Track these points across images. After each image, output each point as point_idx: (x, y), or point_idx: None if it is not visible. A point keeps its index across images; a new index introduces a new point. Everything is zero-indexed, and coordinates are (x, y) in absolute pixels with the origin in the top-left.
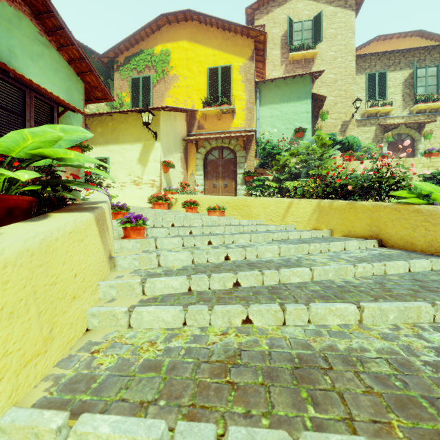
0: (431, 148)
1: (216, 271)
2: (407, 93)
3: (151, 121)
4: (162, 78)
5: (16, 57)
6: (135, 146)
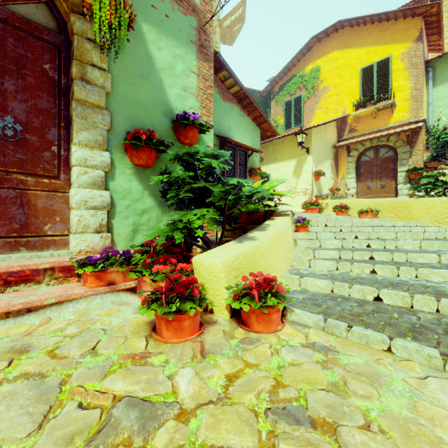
0: None
1: (357, 250)
2: None
3: (304, 140)
4: (312, 94)
5: (231, 130)
6: (290, 162)
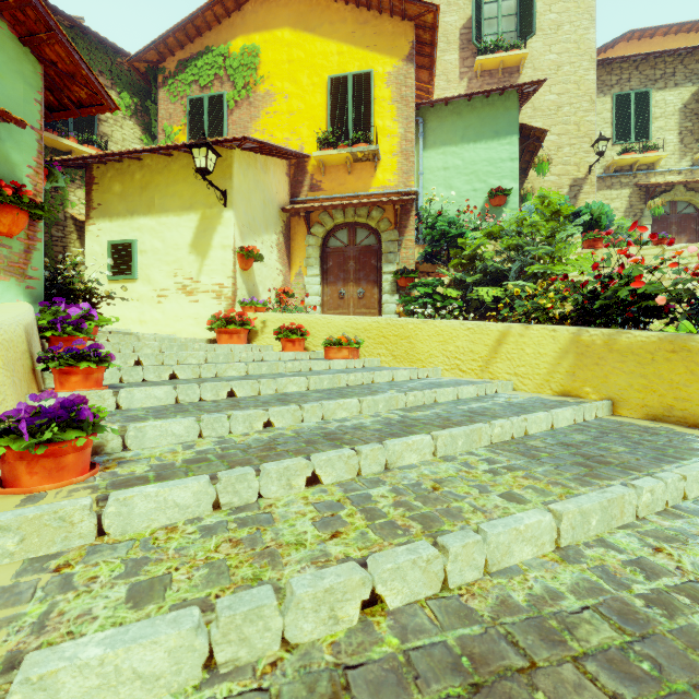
0: None
1: None
2: (688, 129)
3: (213, 166)
4: (245, 98)
5: None
6: (184, 218)
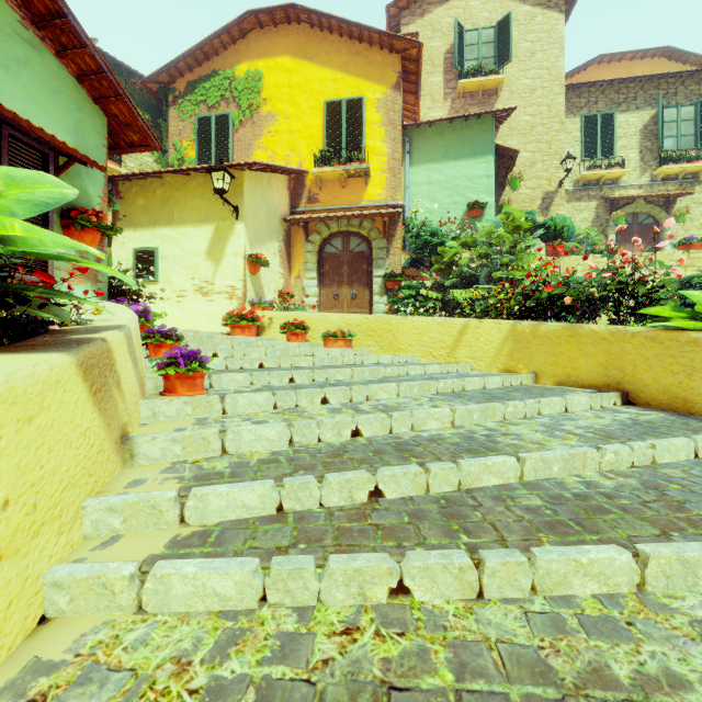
0: (690, 236)
1: (334, 465)
2: (647, 148)
3: (228, 187)
4: (249, 118)
5: None
6: (201, 229)
